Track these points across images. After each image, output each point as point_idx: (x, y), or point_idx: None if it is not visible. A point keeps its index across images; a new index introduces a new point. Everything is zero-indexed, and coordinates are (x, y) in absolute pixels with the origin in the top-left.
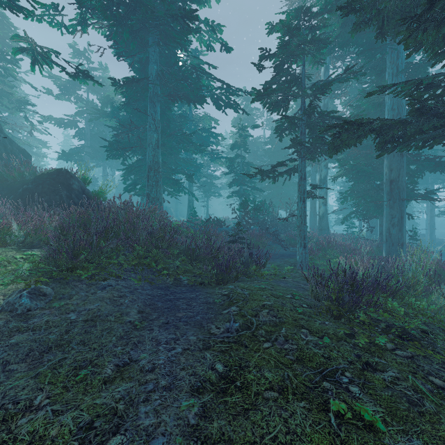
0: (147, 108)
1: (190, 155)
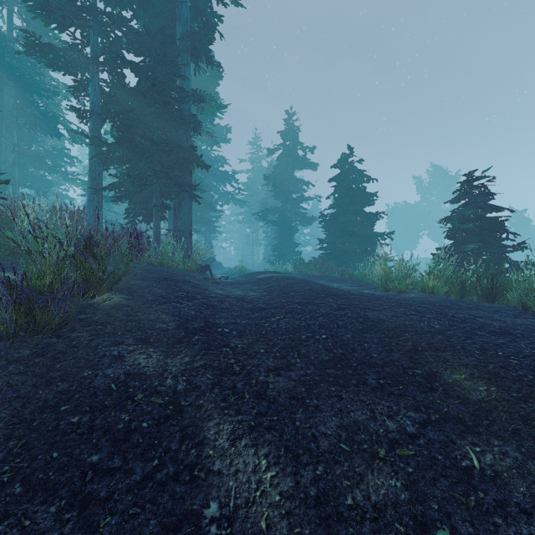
0: None
1: (37, 170)
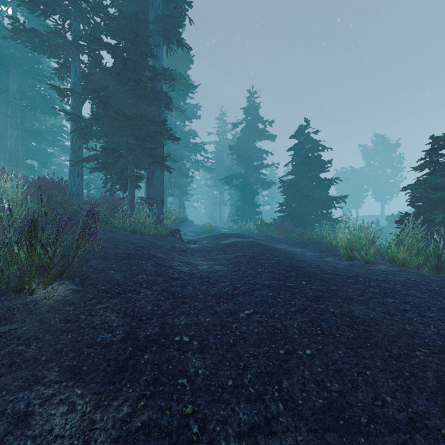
0: (2, 106)
1: (40, 144)
